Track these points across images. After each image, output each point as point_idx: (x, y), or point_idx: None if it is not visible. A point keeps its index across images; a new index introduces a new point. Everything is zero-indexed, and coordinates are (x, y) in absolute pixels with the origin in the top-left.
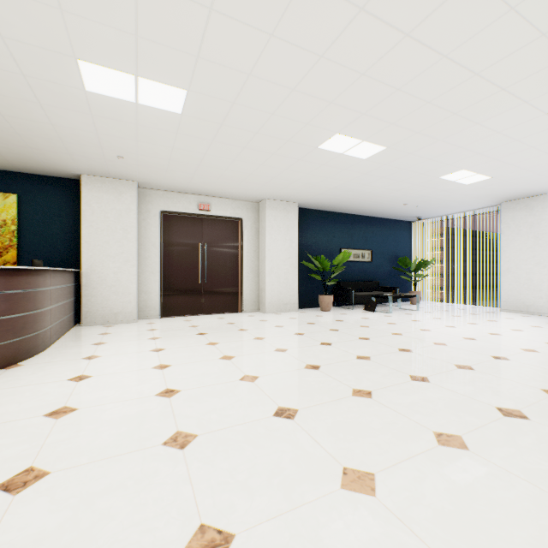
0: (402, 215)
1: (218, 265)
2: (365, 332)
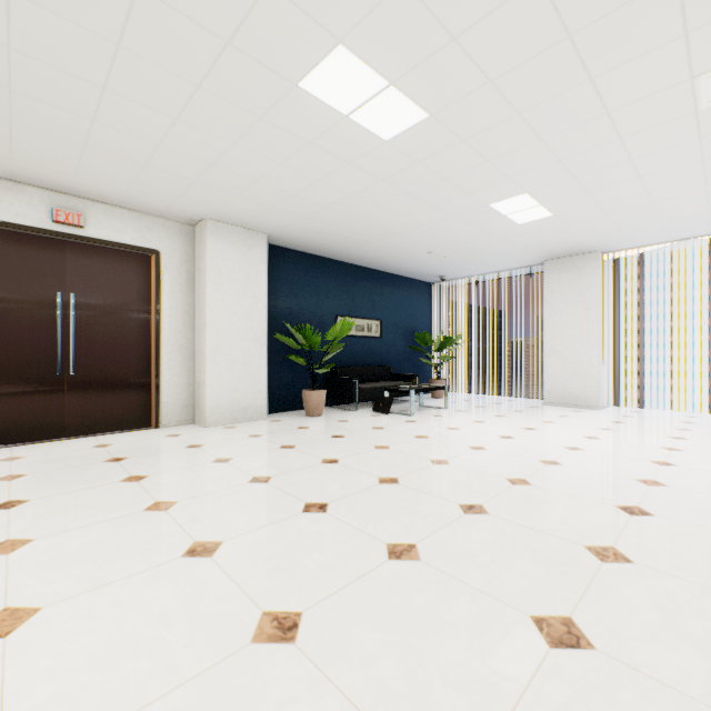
0: (421, 271)
1: (105, 337)
2: (386, 462)
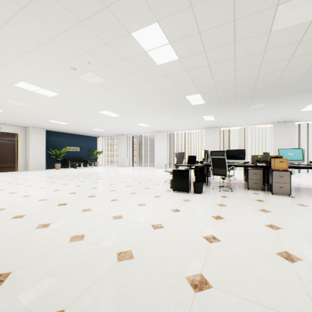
0: (91, 135)
1: (5, 152)
2: (65, 172)
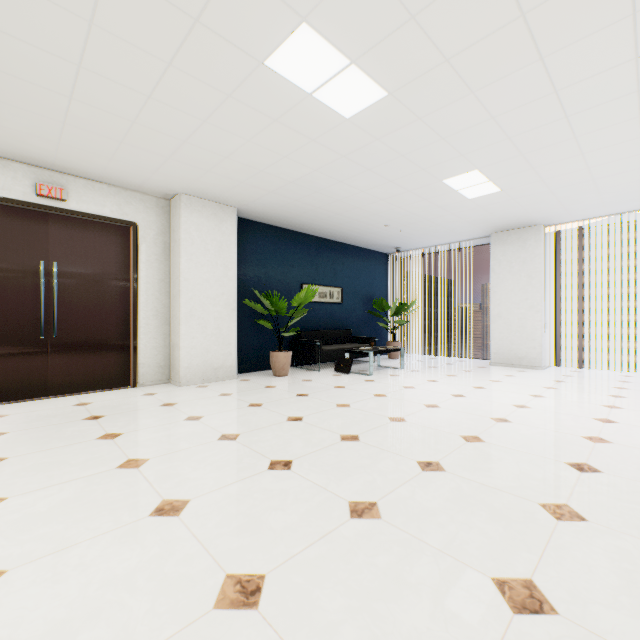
0: (379, 243)
1: (86, 303)
2: (347, 420)
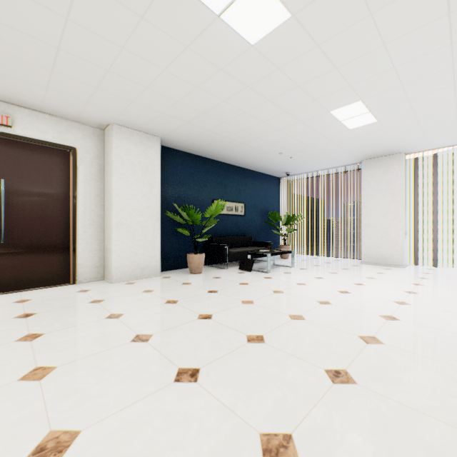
0: (273, 168)
1: (31, 214)
2: (252, 318)
